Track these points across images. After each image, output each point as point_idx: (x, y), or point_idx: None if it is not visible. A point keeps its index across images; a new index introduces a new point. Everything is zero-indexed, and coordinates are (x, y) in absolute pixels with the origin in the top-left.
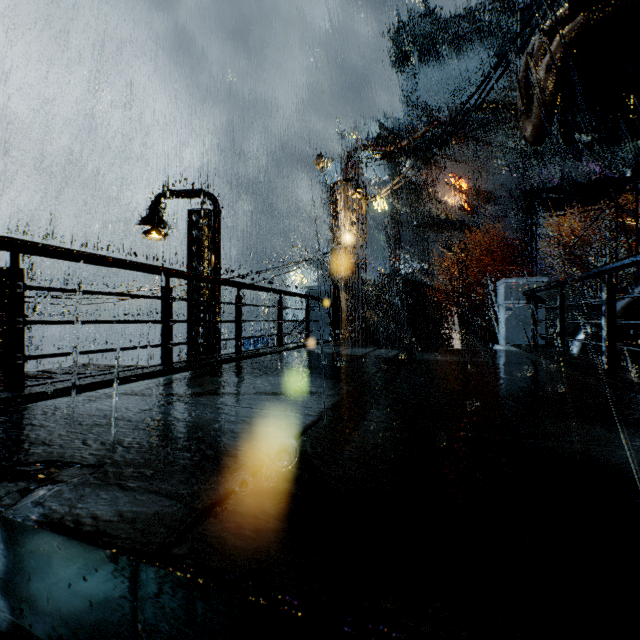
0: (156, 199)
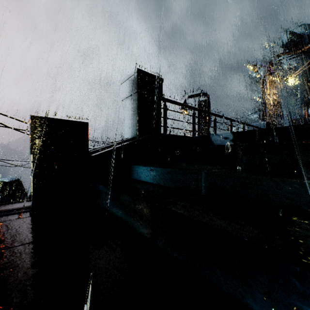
0: (186, 99)
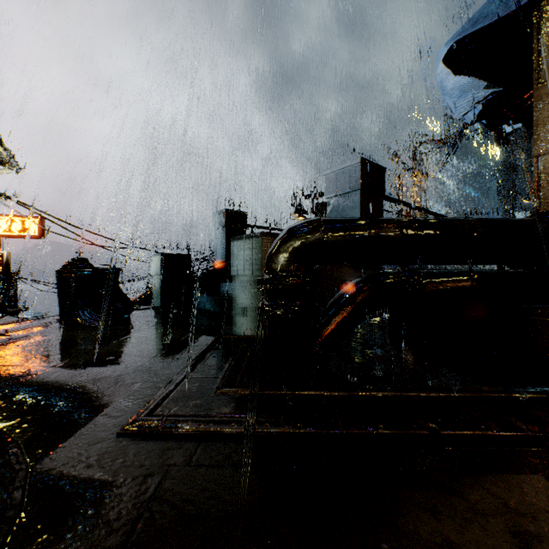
0: (301, 200)
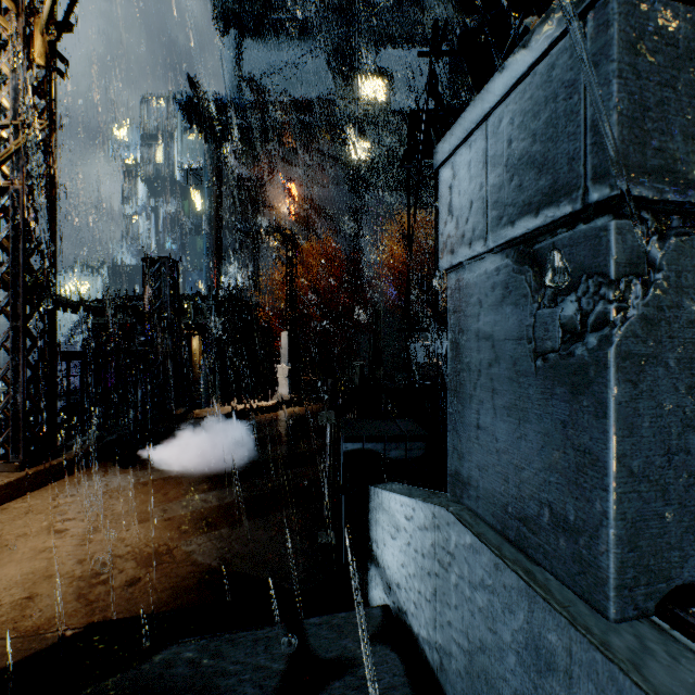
0: None
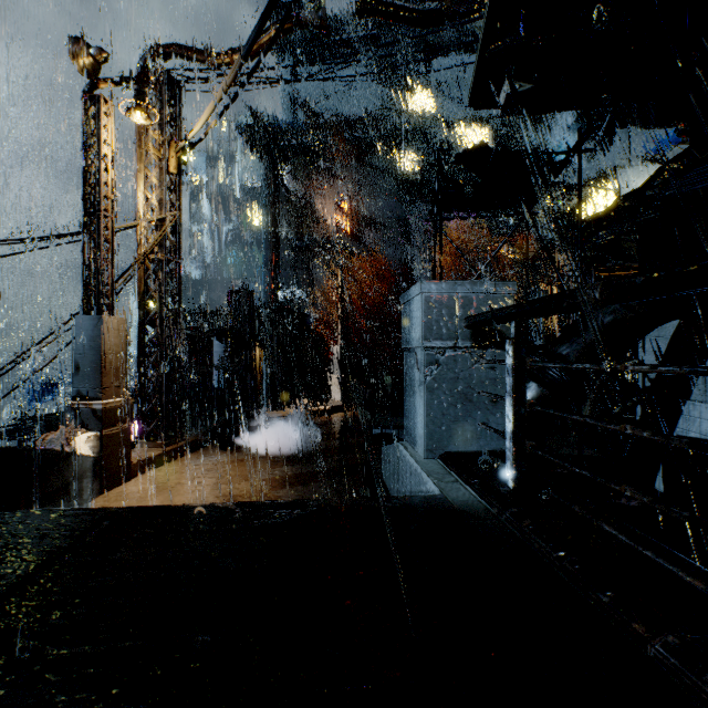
0: None
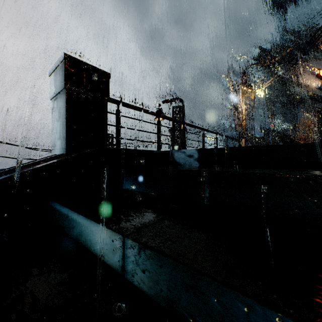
0: (160, 104)
